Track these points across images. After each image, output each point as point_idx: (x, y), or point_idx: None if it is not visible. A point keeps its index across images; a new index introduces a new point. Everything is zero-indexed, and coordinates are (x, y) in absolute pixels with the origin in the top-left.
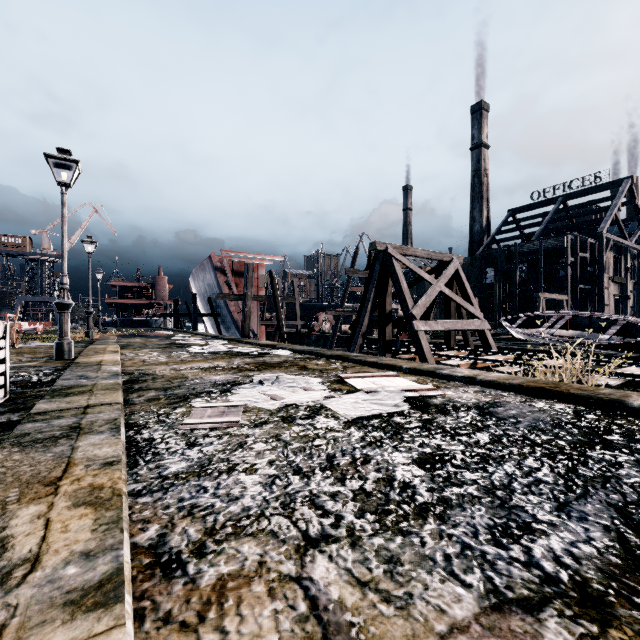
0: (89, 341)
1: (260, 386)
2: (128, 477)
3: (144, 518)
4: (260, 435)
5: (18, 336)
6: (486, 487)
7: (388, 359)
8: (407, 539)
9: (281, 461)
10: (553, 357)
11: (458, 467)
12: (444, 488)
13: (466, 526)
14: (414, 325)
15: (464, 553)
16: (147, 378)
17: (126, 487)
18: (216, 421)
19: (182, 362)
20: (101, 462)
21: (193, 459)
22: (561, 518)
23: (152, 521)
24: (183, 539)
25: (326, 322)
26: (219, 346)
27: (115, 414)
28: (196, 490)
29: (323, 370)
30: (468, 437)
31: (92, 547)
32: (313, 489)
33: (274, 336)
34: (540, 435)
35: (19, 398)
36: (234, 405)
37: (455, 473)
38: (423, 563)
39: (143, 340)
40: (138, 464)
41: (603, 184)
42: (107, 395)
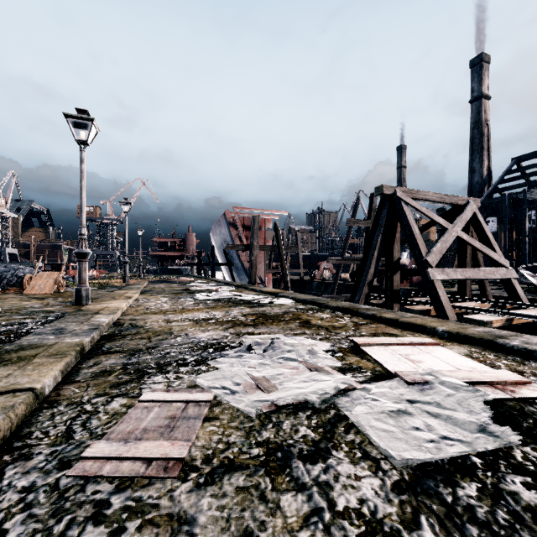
0: (124, 286)
1: (248, 355)
2: None
3: None
4: (205, 531)
5: (64, 282)
6: None
7: (410, 315)
8: None
9: None
10: None
11: None
12: None
13: None
14: (429, 273)
15: None
16: (130, 332)
17: None
18: (141, 455)
19: (181, 311)
20: None
21: None
22: None
23: None
24: None
25: (326, 270)
26: (225, 293)
27: None
28: None
29: (330, 328)
30: None
31: None
32: None
33: (280, 282)
34: None
35: None
36: (196, 400)
37: None
38: None
39: (166, 285)
40: None
41: None
42: (38, 368)
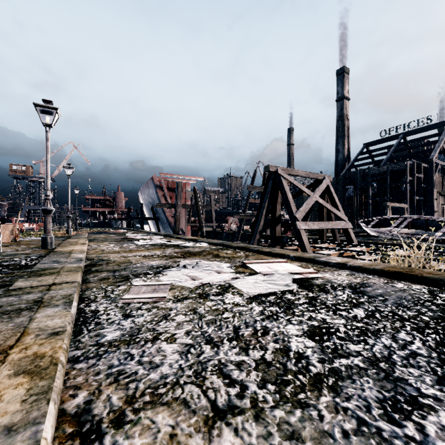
0: (68, 236)
1: (184, 269)
2: (71, 344)
3: (76, 384)
4: (181, 308)
5: (18, 233)
6: (370, 359)
7: (279, 249)
8: (306, 412)
9: (196, 331)
10: (400, 248)
11: (343, 339)
12: (333, 359)
13: (358, 399)
14: (297, 225)
15: (361, 430)
16: (103, 263)
17: (65, 355)
18: (148, 297)
19: (130, 251)
20: (49, 332)
21: (126, 329)
22: (444, 392)
23: (82, 387)
24: (106, 407)
25: (233, 223)
26: (157, 240)
27: (71, 291)
28: (124, 357)
29: (231, 257)
30: (347, 312)
31: (16, 420)
32: (221, 358)
33: (197, 233)
34: (406, 311)
35: (7, 277)
36: (163, 284)
37: (341, 345)
38: (323, 440)
39: (105, 236)
40: (82, 332)
41: (433, 124)
42: (69, 275)
